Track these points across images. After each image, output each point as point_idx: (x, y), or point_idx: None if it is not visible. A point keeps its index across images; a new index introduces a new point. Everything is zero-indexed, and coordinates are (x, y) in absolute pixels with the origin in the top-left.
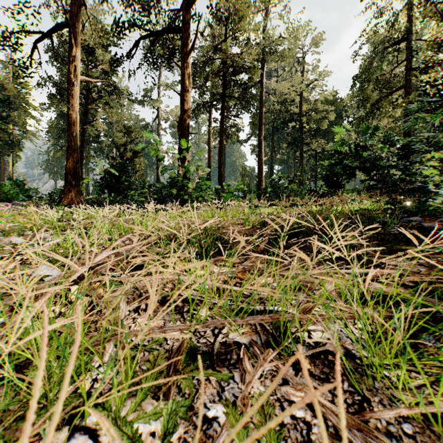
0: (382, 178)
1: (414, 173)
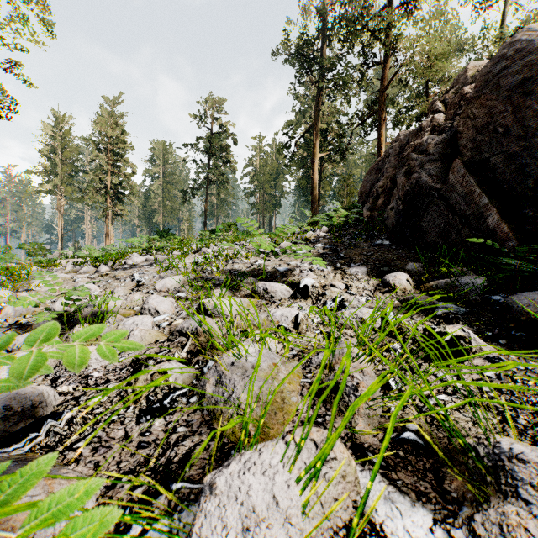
0: None
1: None
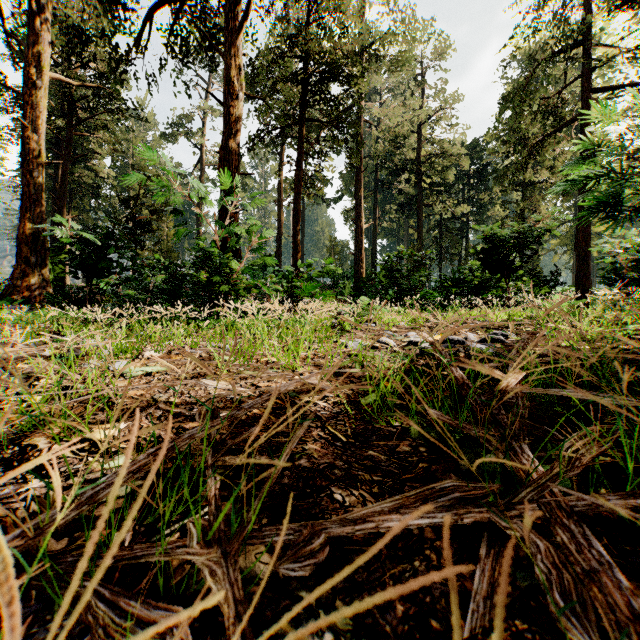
0: None
1: None
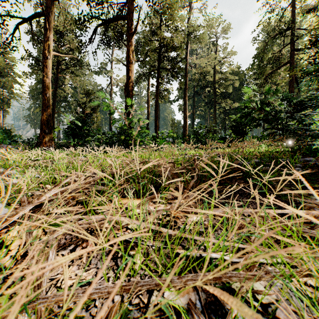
0: (281, 127)
1: (307, 123)
